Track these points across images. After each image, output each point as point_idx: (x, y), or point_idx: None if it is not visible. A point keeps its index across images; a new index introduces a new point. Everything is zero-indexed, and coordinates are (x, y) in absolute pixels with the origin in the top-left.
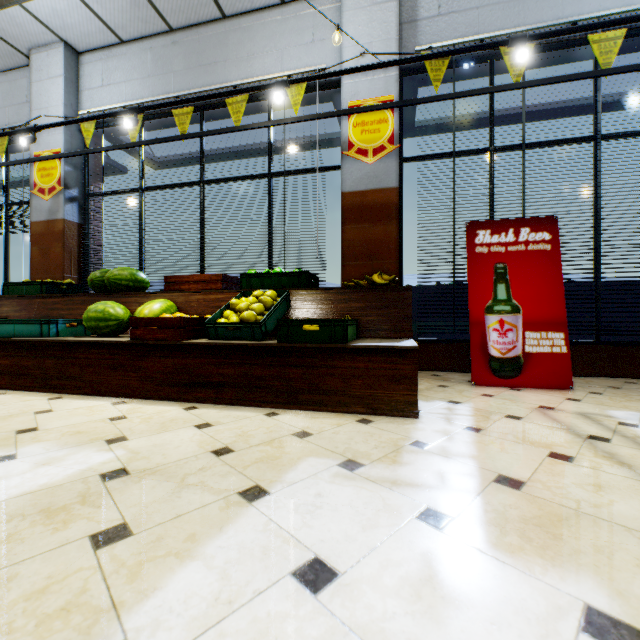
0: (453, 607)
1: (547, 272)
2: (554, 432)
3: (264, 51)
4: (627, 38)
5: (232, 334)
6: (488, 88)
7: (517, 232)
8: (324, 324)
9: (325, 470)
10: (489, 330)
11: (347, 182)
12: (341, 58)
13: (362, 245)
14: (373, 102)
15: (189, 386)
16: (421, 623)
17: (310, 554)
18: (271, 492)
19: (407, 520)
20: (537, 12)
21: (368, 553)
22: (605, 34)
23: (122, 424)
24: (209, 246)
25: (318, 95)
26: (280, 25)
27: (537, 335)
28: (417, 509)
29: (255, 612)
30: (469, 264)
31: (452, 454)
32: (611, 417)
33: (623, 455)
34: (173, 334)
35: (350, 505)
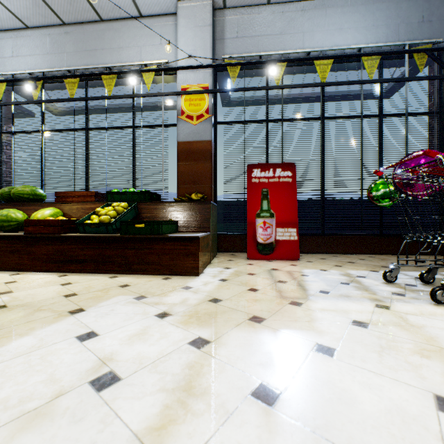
0: (141, 341)
1: (289, 194)
2: (264, 280)
3: (129, 46)
4: (337, 63)
5: (94, 230)
6: (256, 87)
7: (274, 171)
8: (147, 223)
9: (124, 300)
10: (258, 227)
11: (181, 135)
12: (177, 57)
13: (190, 175)
14: (196, 87)
15: (64, 262)
16: (123, 346)
17: (90, 330)
18: (87, 310)
19: (149, 316)
20: (291, 43)
21: (119, 328)
22: (323, 61)
23: (12, 285)
24: (91, 172)
25: (166, 77)
26: (139, 30)
27: (283, 230)
28: (158, 312)
29: (49, 348)
30: (248, 189)
31: (199, 291)
32: (301, 272)
33: (284, 288)
34: (54, 230)
35: (125, 313)
